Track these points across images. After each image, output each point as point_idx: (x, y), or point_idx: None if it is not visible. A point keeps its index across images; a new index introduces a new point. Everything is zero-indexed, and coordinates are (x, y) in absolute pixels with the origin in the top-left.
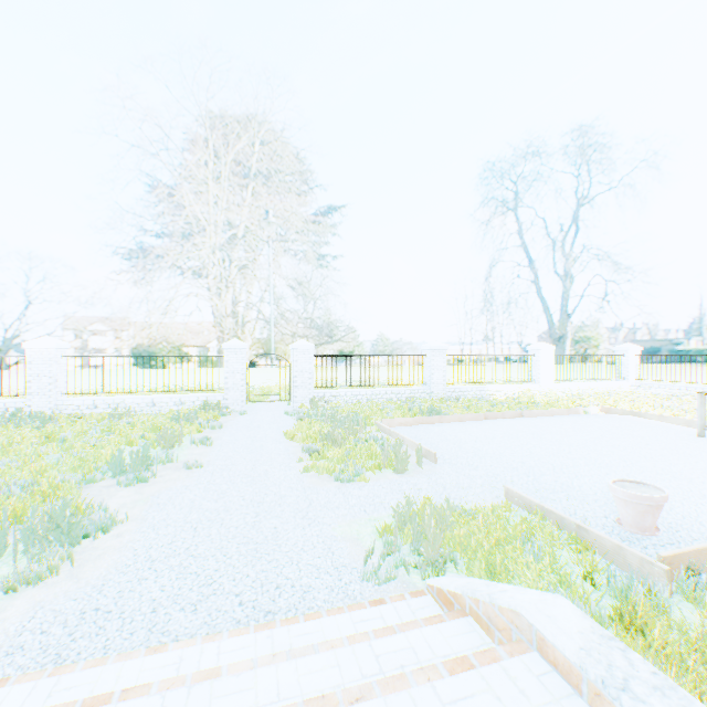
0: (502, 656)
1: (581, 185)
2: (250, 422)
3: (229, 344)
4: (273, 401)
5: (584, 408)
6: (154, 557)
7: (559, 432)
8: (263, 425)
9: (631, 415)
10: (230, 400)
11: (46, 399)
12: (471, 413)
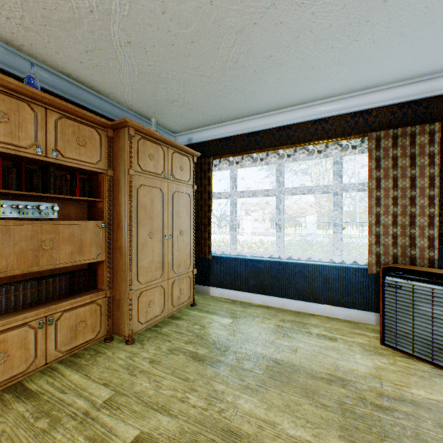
0: None
1: None
2: None
3: None
4: None
5: None
6: None
7: None
8: None
9: None
10: None
11: (312, 238)
12: None
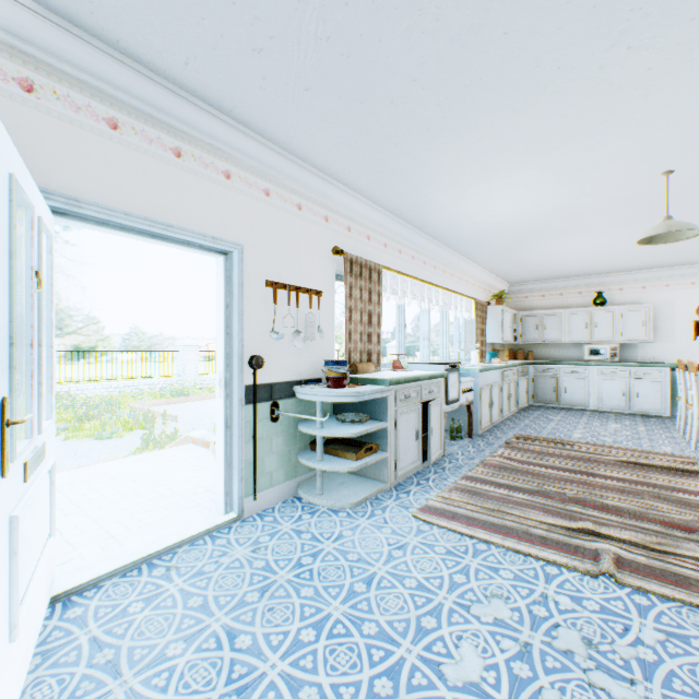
0: (179, 446)
1: None
2: None
3: None
4: None
5: None
6: None
7: None
8: None
9: None
10: None
11: None
12: (213, 393)
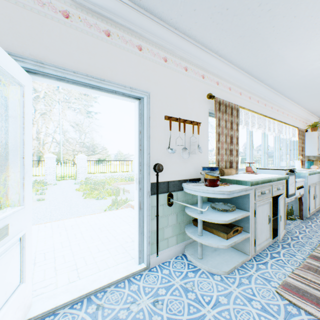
0: (125, 208)
1: None
2: (59, 187)
3: (47, 155)
4: (68, 179)
5: None
6: (40, 217)
7: None
8: (66, 188)
9: None
10: (48, 179)
11: None
12: None
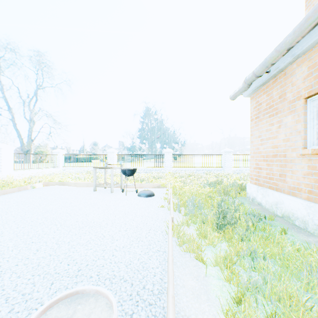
0: None
1: (38, 73)
2: None
3: None
4: None
5: (33, 184)
6: None
7: (2, 210)
8: None
9: (61, 185)
10: None
11: None
12: None
